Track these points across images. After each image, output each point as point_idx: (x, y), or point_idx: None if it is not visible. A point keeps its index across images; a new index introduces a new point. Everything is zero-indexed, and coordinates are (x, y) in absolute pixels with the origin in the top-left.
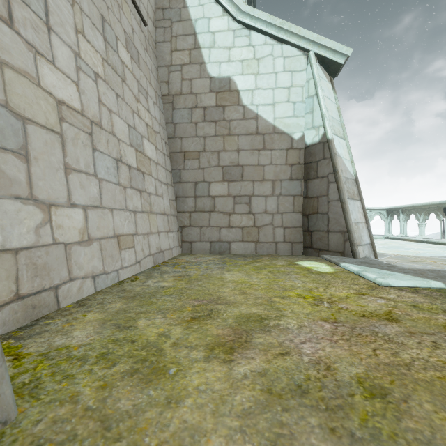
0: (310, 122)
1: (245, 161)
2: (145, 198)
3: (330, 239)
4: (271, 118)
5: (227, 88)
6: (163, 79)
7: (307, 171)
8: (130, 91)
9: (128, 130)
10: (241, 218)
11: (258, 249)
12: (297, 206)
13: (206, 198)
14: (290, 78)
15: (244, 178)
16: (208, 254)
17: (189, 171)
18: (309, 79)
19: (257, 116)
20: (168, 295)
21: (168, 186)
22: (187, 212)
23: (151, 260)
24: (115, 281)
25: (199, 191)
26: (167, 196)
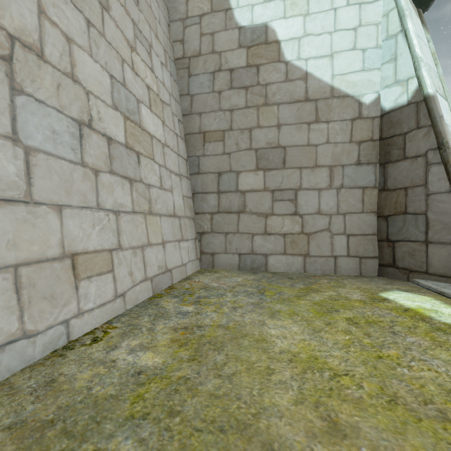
0: (391, 76)
1: (289, 140)
2: (141, 191)
3: (432, 254)
4: (327, 76)
5: (262, 40)
6: (176, 38)
7: (386, 150)
8: (118, 30)
9: (110, 84)
10: (283, 221)
11: (307, 266)
12: (369, 203)
13: (233, 193)
14: (357, 14)
15: (288, 165)
16: (235, 270)
17: (211, 157)
18: (388, 10)
19: (306, 74)
20: (134, 426)
21: (182, 178)
22: (207, 214)
23: (148, 287)
24: (57, 345)
25: (224, 185)
26: (180, 192)
